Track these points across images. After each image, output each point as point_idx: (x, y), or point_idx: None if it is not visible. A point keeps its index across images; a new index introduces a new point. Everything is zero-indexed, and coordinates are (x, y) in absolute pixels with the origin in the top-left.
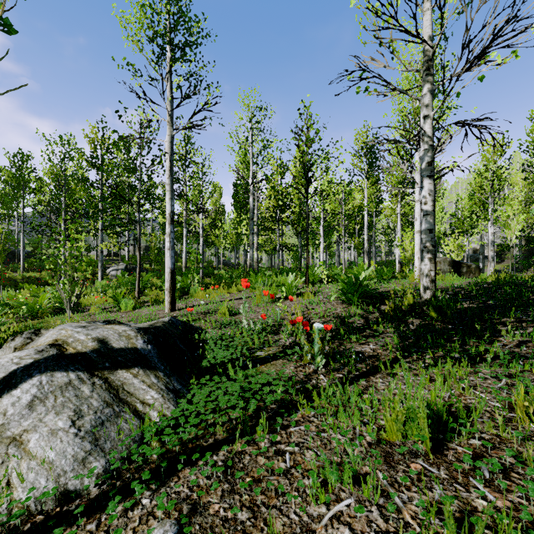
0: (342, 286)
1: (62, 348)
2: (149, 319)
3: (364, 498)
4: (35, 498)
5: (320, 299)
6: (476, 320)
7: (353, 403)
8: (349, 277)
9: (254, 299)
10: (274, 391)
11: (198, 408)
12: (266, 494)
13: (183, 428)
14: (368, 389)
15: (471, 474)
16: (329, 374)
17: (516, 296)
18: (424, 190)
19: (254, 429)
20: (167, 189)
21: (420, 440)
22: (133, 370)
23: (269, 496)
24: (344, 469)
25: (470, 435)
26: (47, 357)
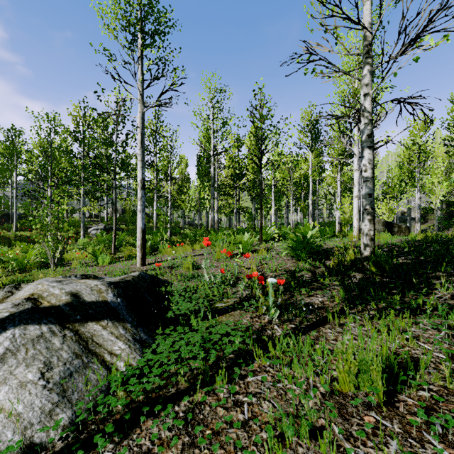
0: (291, 244)
1: (37, 302)
2: (122, 273)
3: (321, 453)
4: (1, 452)
5: (272, 255)
6: (411, 274)
7: (305, 353)
8: (297, 236)
9: (215, 254)
10: (233, 341)
11: (162, 358)
12: (225, 448)
13: (148, 377)
14: (319, 339)
15: (423, 428)
16: (283, 324)
17: (445, 253)
18: (364, 159)
19: (213, 378)
20: (138, 159)
21: (371, 392)
22: (103, 322)
23: (228, 451)
24: (300, 421)
25: (418, 386)
26: (22, 311)
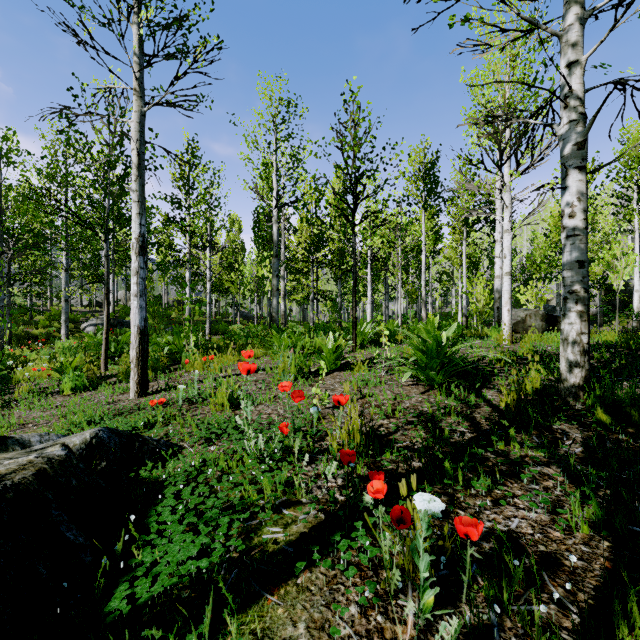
0: (416, 356)
1: None
2: (90, 417)
3: None
4: None
5: (379, 374)
6: None
7: None
8: (425, 341)
9: (277, 372)
10: None
11: None
12: None
13: None
14: None
15: None
16: None
17: None
18: (569, 193)
19: None
20: (133, 199)
21: None
22: None
23: None
24: None
25: None
26: None
